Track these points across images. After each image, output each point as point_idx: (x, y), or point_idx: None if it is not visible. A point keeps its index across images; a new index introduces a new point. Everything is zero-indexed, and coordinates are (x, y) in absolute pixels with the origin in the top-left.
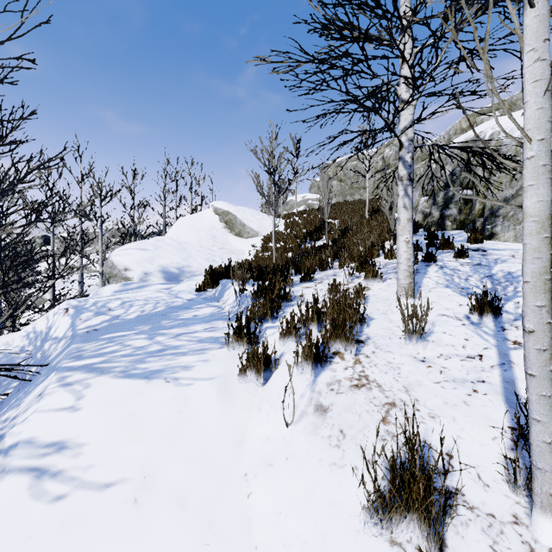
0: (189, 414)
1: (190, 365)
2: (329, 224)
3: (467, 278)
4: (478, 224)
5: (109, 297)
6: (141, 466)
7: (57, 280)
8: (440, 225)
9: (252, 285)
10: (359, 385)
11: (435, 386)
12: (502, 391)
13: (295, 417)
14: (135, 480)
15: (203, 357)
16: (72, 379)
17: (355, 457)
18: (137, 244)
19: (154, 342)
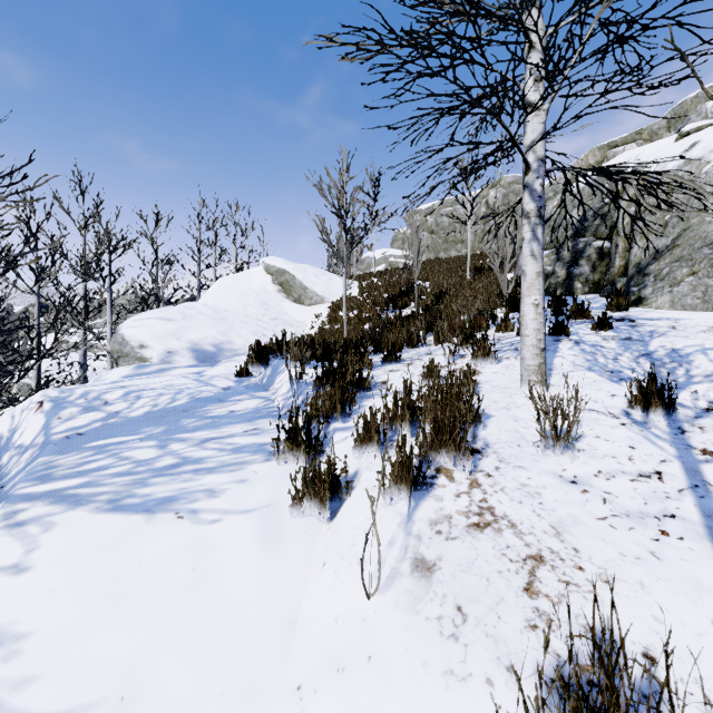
0: (210, 573)
1: (218, 488)
2: (419, 287)
3: (616, 357)
4: (619, 286)
5: (108, 384)
6: (120, 675)
7: (52, 362)
8: (567, 288)
9: (314, 368)
10: (481, 523)
11: (600, 525)
12: (706, 532)
13: (381, 579)
14: (105, 706)
15: (240, 475)
16: (26, 516)
17: (487, 660)
18: (158, 312)
19: (167, 453)
